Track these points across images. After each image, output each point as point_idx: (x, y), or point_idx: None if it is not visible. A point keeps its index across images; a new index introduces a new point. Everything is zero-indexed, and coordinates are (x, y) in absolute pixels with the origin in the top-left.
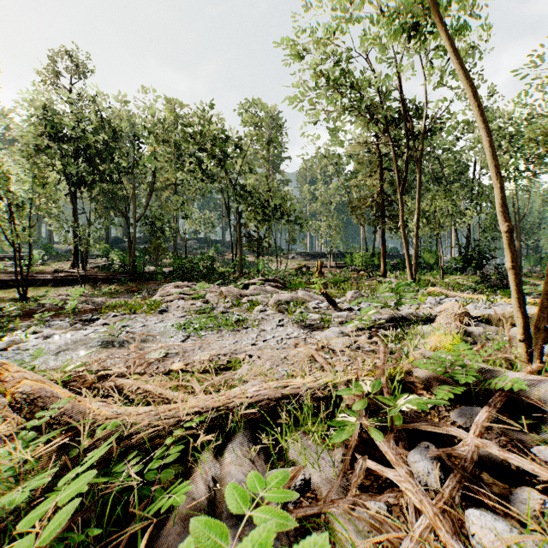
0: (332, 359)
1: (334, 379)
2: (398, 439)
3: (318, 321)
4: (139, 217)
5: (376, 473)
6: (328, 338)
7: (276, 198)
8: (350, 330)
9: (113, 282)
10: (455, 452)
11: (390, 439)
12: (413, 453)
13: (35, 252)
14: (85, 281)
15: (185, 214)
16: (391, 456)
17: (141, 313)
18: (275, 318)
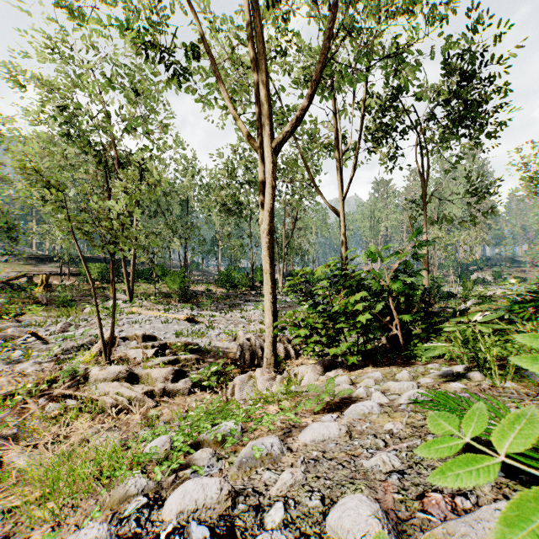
0: (23, 379)
1: (17, 387)
2: (37, 398)
3: (22, 356)
4: None
5: (26, 408)
6: (25, 368)
7: None
8: (44, 359)
9: None
10: (52, 395)
11: (33, 398)
12: (40, 399)
13: None
14: None
15: None
16: (31, 402)
17: None
18: None
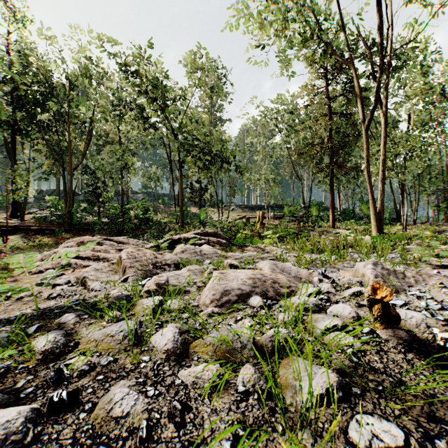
0: None
1: None
2: None
3: None
4: (76, 166)
5: None
6: None
7: (218, 143)
8: None
9: (46, 234)
10: None
11: None
12: None
13: None
14: (8, 232)
15: (126, 164)
16: None
17: None
18: None
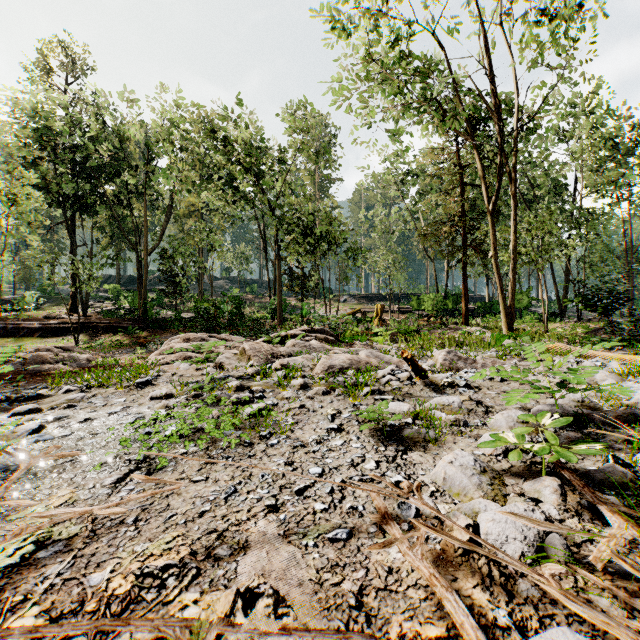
0: None
1: None
2: None
3: (408, 419)
4: (152, 249)
5: None
6: (454, 488)
7: (325, 223)
8: (489, 451)
9: (118, 332)
10: None
11: None
12: None
13: (28, 293)
14: (79, 330)
15: (210, 246)
16: None
17: (108, 388)
18: (324, 407)
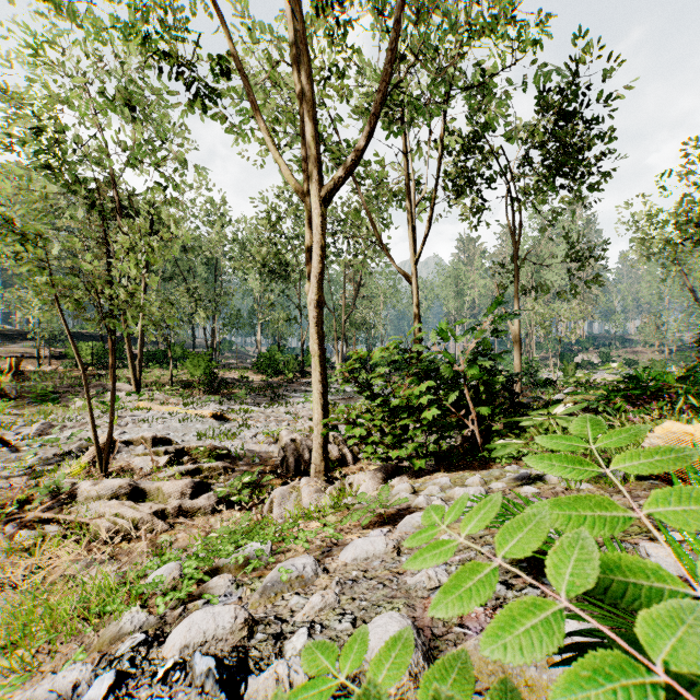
0: None
1: None
2: (4, 524)
3: None
4: None
5: None
6: None
7: None
8: (14, 472)
9: None
10: (25, 520)
11: None
12: (8, 526)
13: None
14: None
15: None
16: None
17: None
18: None
